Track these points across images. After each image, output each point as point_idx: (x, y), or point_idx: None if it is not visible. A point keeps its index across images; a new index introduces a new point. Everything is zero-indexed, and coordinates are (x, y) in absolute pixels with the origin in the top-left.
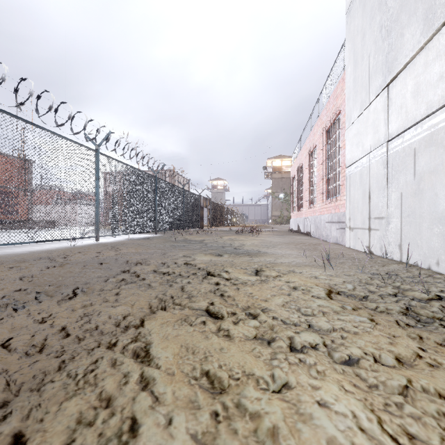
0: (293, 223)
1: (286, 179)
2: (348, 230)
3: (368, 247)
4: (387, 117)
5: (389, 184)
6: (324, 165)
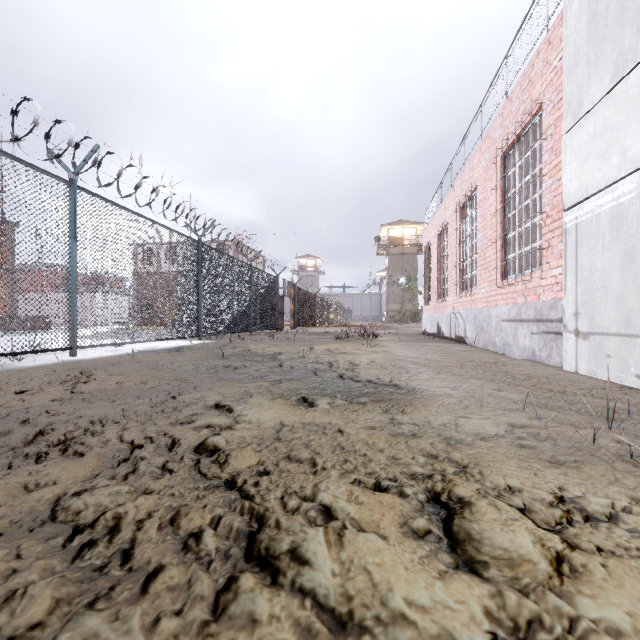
0: (428, 321)
1: (408, 255)
2: (572, 337)
3: None
4: None
5: None
6: (497, 218)
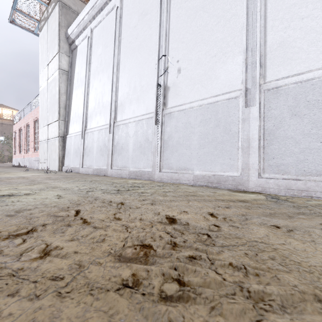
0: (15, 161)
1: (7, 125)
2: (40, 163)
3: (44, 168)
4: (48, 133)
5: (48, 151)
6: (33, 136)
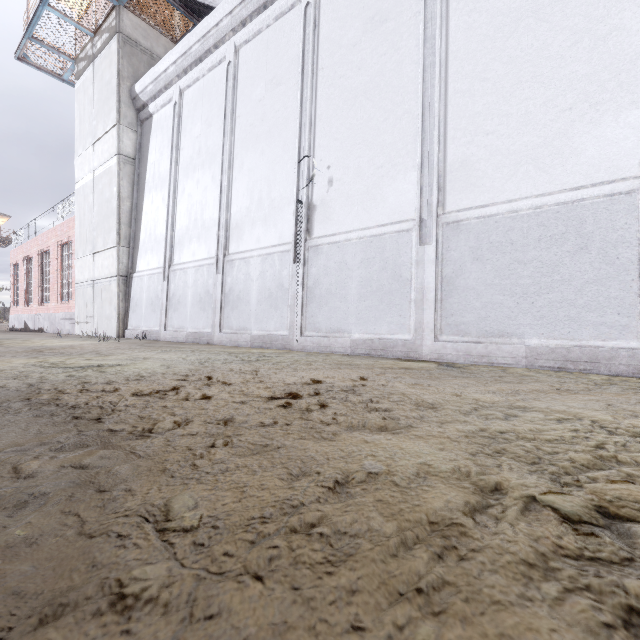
0: (17, 320)
1: None
2: (77, 324)
3: (87, 333)
4: (94, 268)
5: (95, 301)
6: (59, 272)
